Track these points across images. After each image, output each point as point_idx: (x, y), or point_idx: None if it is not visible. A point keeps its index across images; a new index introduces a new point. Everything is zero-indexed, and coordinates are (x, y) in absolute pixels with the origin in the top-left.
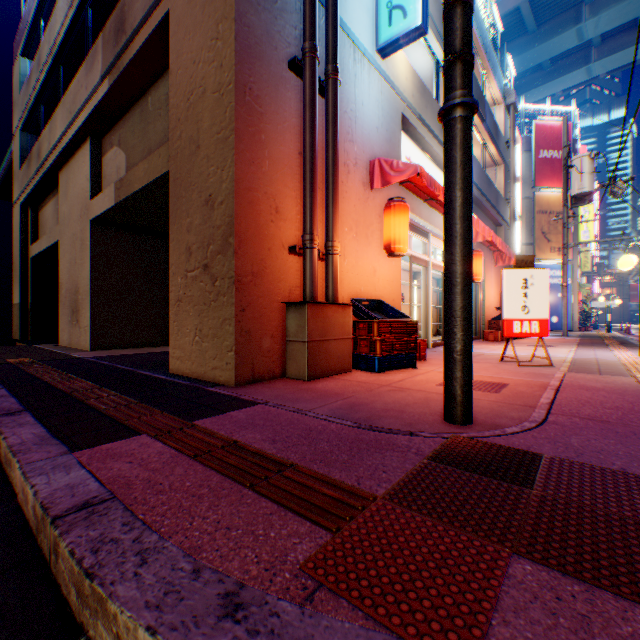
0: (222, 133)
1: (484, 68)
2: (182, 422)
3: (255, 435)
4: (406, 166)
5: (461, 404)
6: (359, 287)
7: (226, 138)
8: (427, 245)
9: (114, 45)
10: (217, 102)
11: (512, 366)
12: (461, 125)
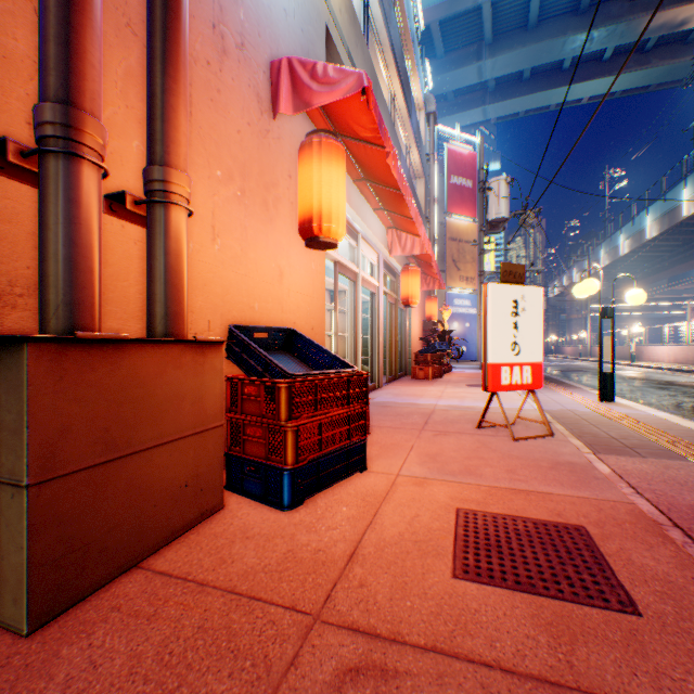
0: None
1: (410, 57)
2: None
3: None
4: (342, 74)
5: None
6: (250, 302)
7: None
8: (356, 250)
9: None
10: None
11: (507, 441)
12: None
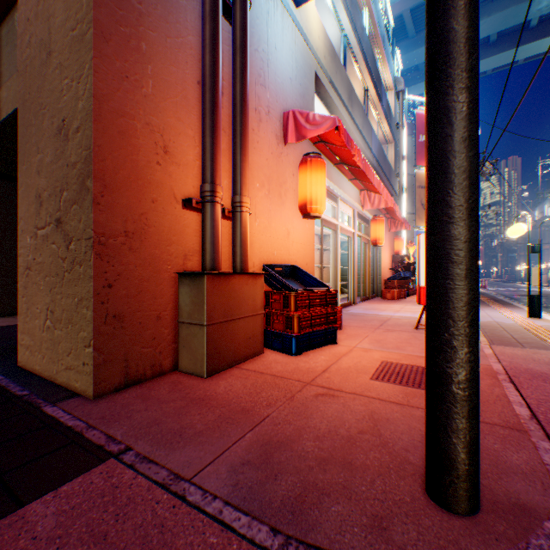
0: (78, 28)
1: (380, 54)
2: None
3: None
4: (323, 119)
5: (467, 478)
6: (272, 251)
7: (83, 34)
8: (336, 209)
9: None
10: None
11: None
12: None
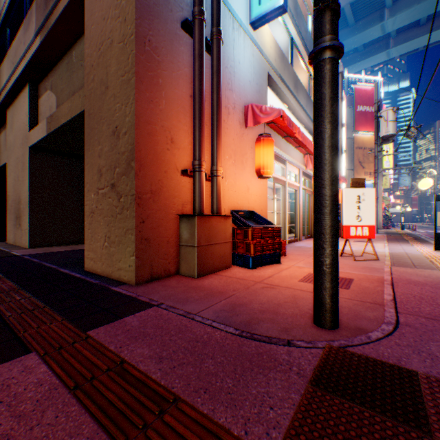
0: (126, 76)
1: None
2: (77, 333)
3: (143, 350)
4: (272, 110)
5: (330, 311)
6: (237, 201)
7: (129, 80)
8: (285, 169)
9: (44, 9)
10: (122, 50)
11: (350, 260)
12: (330, 65)
